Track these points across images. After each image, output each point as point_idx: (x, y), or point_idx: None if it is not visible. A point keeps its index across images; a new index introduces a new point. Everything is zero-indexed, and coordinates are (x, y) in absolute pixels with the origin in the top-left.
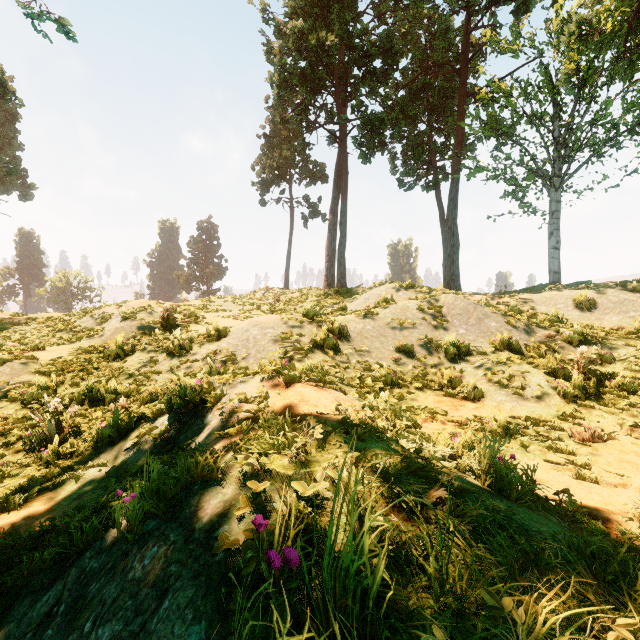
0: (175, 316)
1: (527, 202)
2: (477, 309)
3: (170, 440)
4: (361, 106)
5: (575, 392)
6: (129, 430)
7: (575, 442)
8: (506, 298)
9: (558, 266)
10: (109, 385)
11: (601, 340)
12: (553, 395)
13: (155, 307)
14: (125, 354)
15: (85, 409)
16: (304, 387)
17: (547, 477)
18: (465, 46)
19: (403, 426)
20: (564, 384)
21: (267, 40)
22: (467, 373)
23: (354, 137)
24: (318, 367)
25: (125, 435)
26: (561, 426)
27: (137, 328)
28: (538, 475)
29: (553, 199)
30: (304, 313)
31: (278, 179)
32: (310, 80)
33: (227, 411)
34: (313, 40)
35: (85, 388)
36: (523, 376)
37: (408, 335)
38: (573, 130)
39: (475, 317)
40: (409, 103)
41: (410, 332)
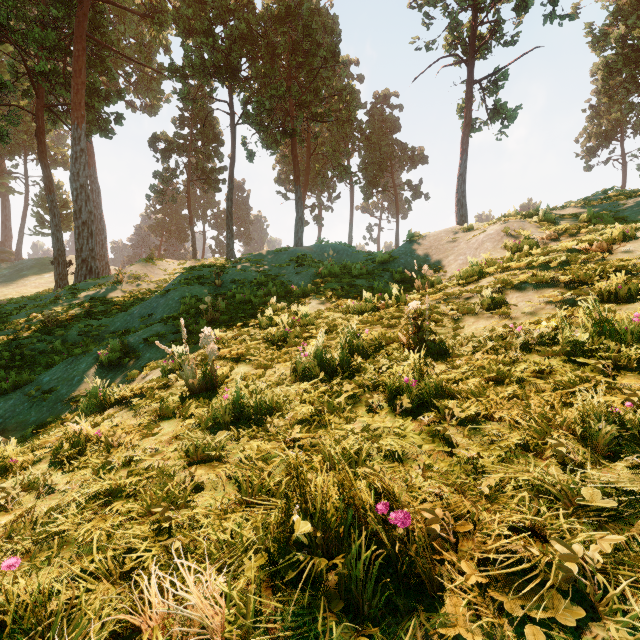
0: None
1: None
2: None
3: None
4: None
5: None
6: None
7: None
8: None
9: None
10: None
11: None
12: None
13: None
14: None
15: None
16: None
17: None
18: None
19: None
20: None
21: (592, 37)
22: None
23: None
24: None
25: None
26: None
27: None
28: None
29: None
30: None
31: (605, 142)
32: (635, 58)
33: None
34: (635, 34)
35: None
36: None
37: None
38: None
39: None
40: None
41: None
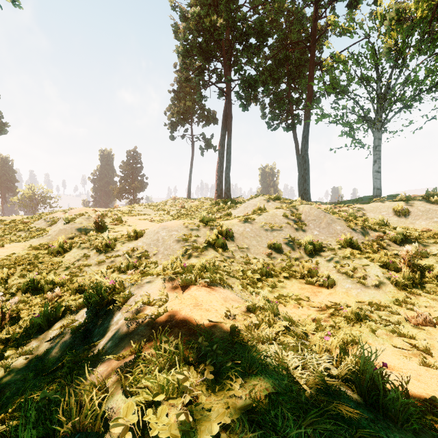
0: (106, 220)
1: (358, 139)
2: (326, 216)
3: (87, 332)
4: (241, 70)
5: (405, 282)
6: (58, 318)
7: (411, 326)
8: (345, 207)
9: (380, 184)
10: (48, 277)
11: (416, 239)
12: (388, 284)
13: (91, 213)
14: (65, 250)
15: (28, 297)
16: (198, 290)
17: (399, 364)
18: (314, 30)
19: (282, 326)
20: (396, 276)
21: (175, 23)
22: (321, 265)
23: (236, 92)
24: (210, 263)
25: (54, 323)
26: (398, 311)
27: (76, 229)
28: (391, 362)
29: (376, 137)
30: (200, 219)
31: (183, 121)
32: (205, 51)
33: (132, 312)
34: (207, 22)
35: (29, 279)
36: (364, 268)
37: (277, 235)
38: (390, 89)
39: (325, 222)
40: (274, 69)
41: (278, 233)
